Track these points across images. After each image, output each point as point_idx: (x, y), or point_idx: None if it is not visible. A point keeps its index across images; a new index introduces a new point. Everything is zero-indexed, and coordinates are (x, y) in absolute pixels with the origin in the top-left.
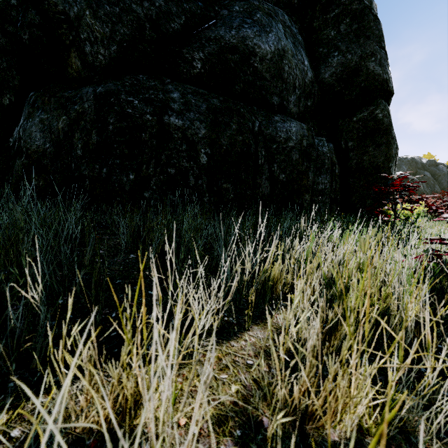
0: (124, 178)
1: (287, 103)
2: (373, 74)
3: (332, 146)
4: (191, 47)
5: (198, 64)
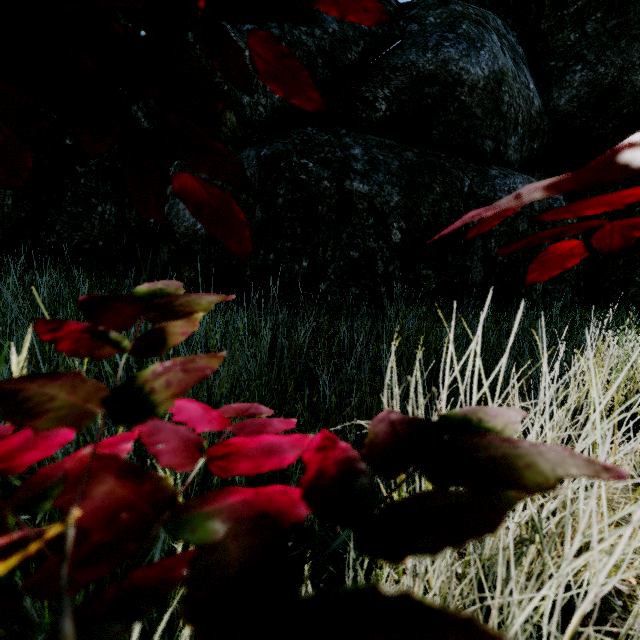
0: (295, 266)
1: (504, 148)
2: None
3: None
4: (372, 83)
5: (382, 105)
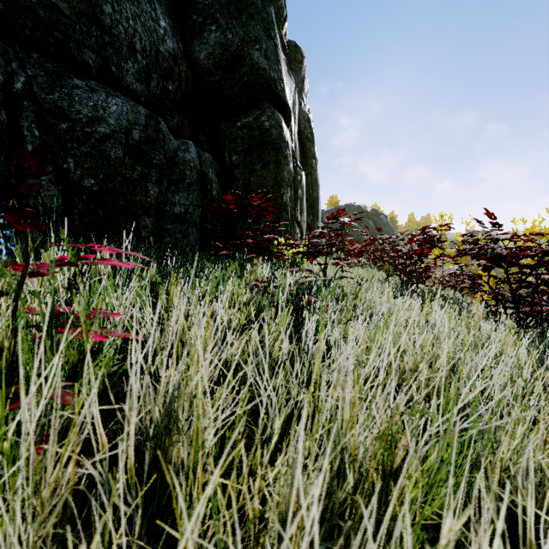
0: None
1: (119, 70)
2: (258, 67)
3: (208, 157)
4: None
5: None
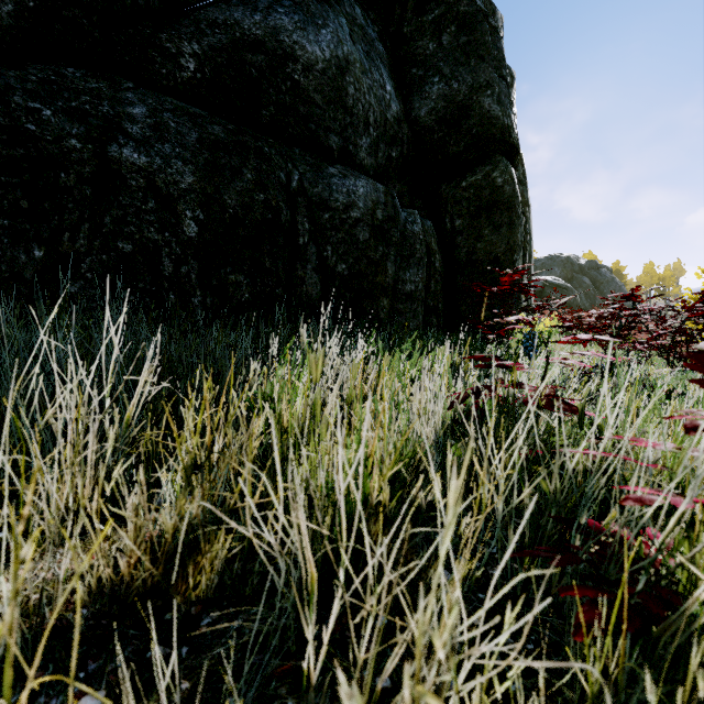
0: (21, 256)
1: (355, 148)
2: (489, 116)
3: (430, 225)
4: (177, 32)
5: (190, 63)
